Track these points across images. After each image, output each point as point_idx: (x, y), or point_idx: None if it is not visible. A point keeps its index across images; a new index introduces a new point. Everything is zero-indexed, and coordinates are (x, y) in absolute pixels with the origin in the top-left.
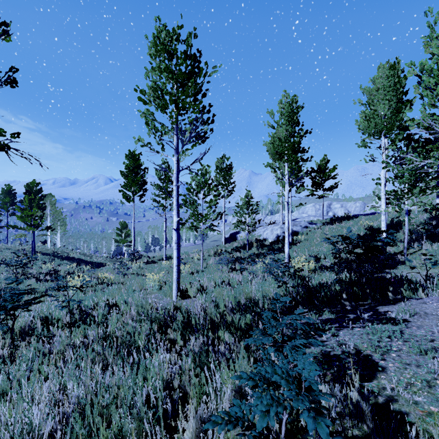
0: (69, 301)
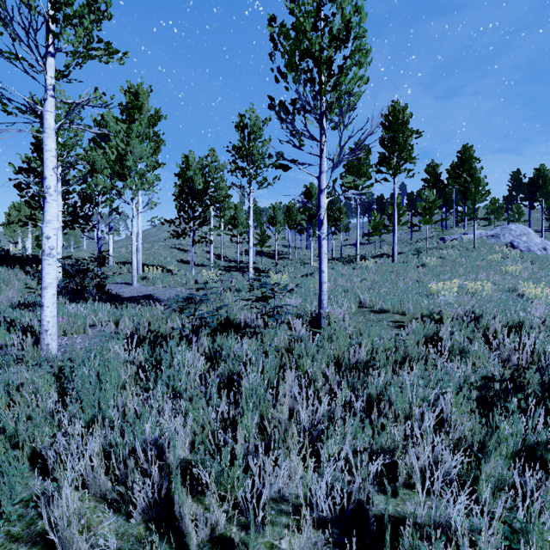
0: (192, 328)
